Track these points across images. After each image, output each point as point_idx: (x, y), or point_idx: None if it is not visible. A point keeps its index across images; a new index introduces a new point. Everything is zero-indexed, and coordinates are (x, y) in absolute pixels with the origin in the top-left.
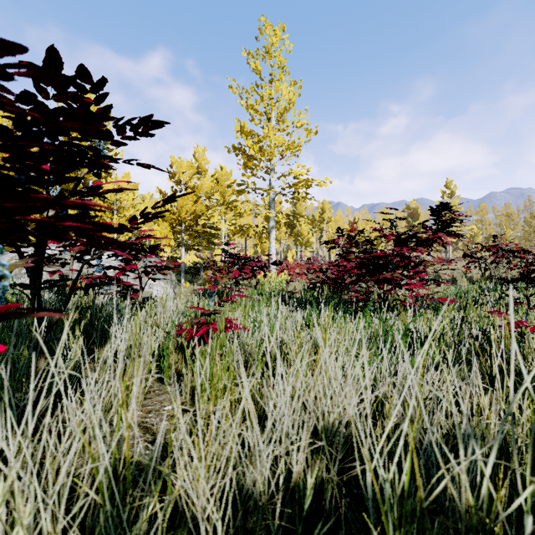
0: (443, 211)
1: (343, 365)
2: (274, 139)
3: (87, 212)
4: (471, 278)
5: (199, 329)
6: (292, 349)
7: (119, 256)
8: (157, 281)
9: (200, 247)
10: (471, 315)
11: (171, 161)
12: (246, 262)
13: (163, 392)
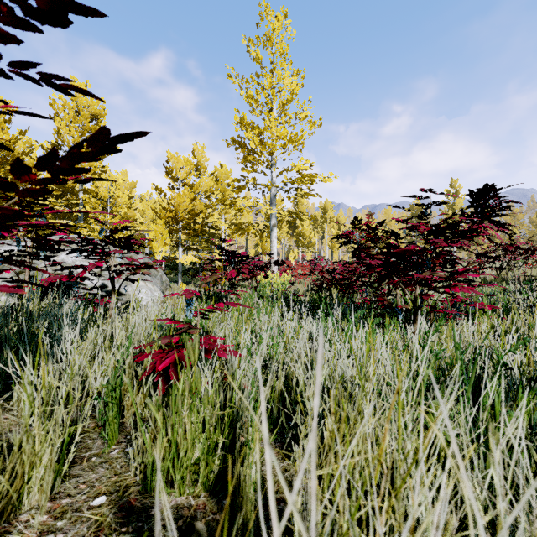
0: (485, 197)
1: (391, 418)
2: (276, 130)
3: (43, 197)
4: (486, 279)
5: (164, 357)
6: (309, 393)
7: (83, 251)
8: (144, 282)
9: (198, 246)
10: (519, 324)
11: (168, 156)
12: (244, 260)
13: (103, 460)
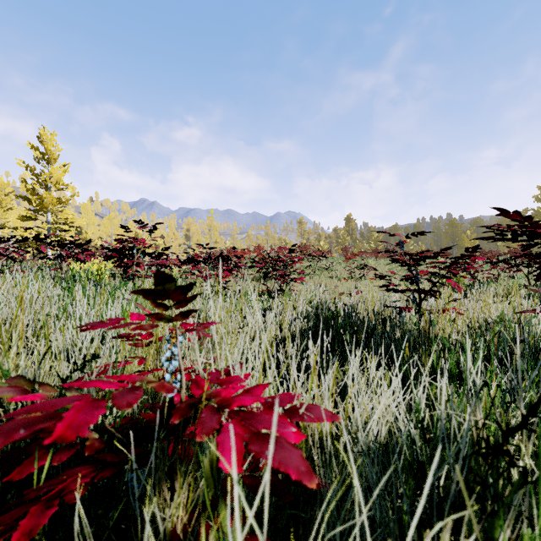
0: None
1: None
2: (50, 200)
3: None
4: None
5: None
6: None
7: None
8: None
9: None
10: None
11: None
12: None
13: None
